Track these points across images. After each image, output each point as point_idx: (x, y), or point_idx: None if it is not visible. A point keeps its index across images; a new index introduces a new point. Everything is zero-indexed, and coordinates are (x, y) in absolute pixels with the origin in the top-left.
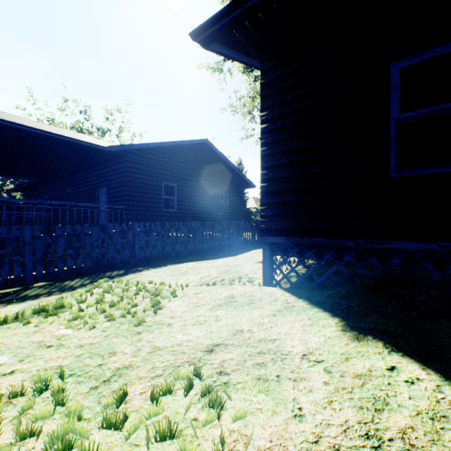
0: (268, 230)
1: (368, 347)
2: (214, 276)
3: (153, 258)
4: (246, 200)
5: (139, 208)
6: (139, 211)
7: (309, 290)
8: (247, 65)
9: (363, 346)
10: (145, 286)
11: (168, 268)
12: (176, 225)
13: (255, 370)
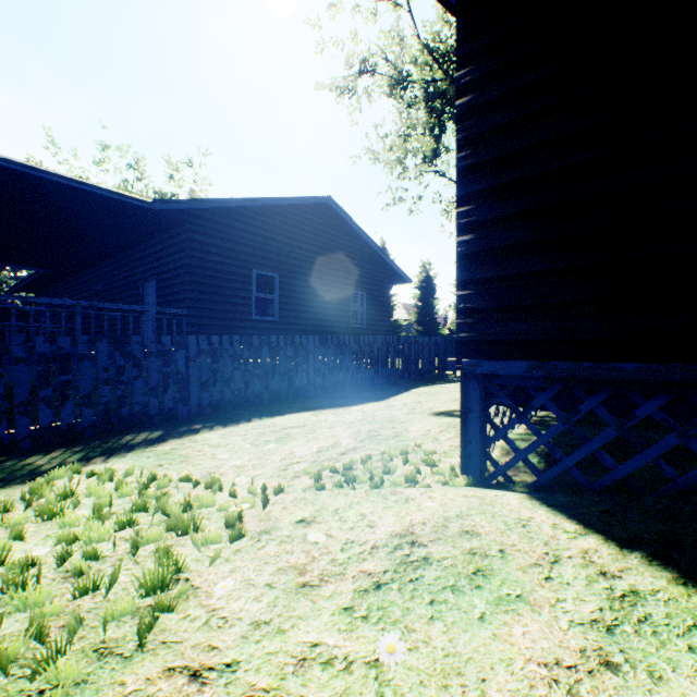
0: (476, 344)
1: None
2: (347, 447)
3: (228, 405)
4: (393, 307)
5: (212, 315)
6: (210, 318)
7: (607, 503)
8: None
9: None
10: (163, 493)
11: (251, 427)
12: (272, 341)
13: None
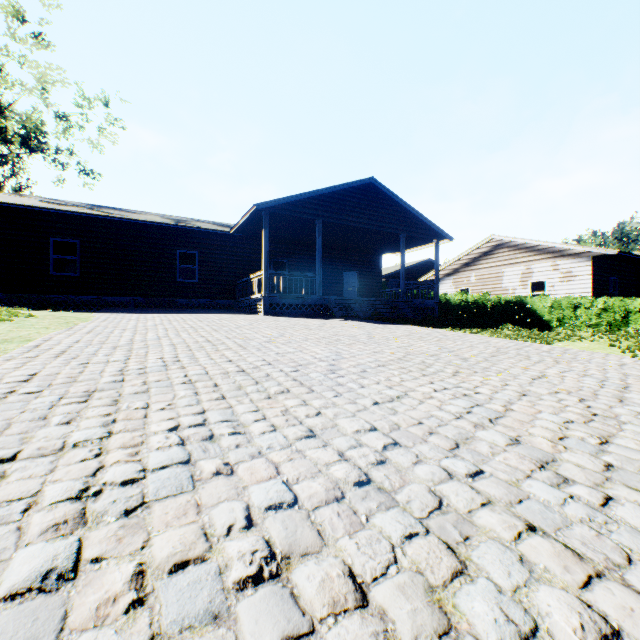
0: None
1: None
2: None
3: None
4: None
5: None
6: None
7: None
8: None
9: None
10: None
11: None
12: None
13: None
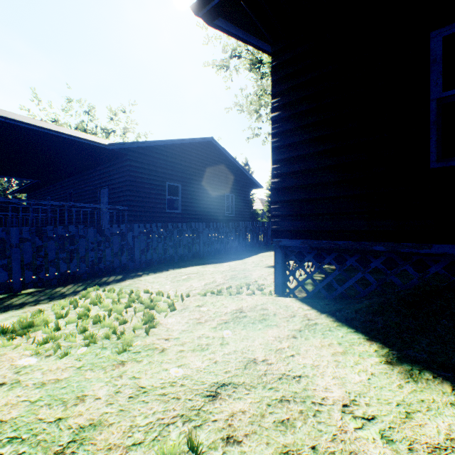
0: (280, 231)
1: (432, 392)
2: (220, 283)
3: (155, 262)
4: (253, 201)
5: (142, 209)
6: (141, 212)
7: (329, 301)
8: (256, 49)
9: (425, 390)
10: (139, 296)
11: (169, 273)
12: (179, 226)
13: (278, 435)
